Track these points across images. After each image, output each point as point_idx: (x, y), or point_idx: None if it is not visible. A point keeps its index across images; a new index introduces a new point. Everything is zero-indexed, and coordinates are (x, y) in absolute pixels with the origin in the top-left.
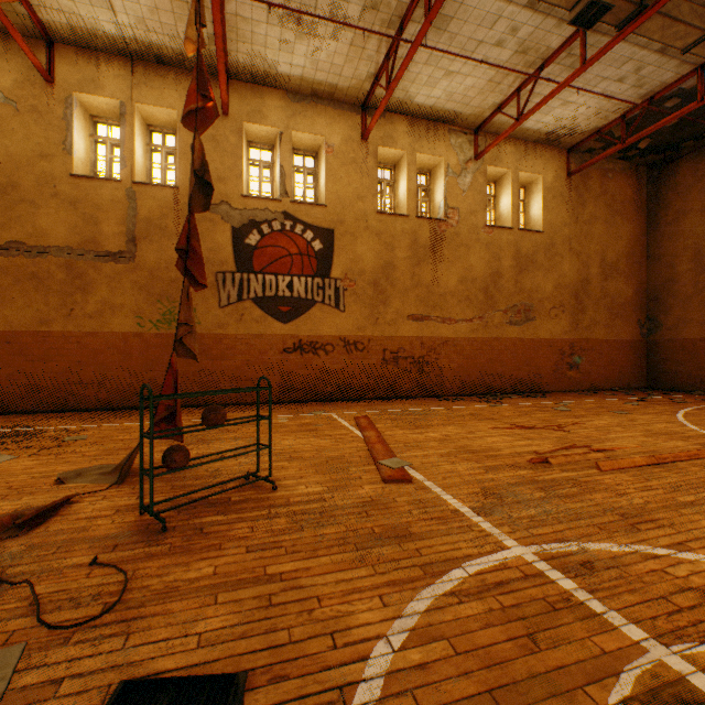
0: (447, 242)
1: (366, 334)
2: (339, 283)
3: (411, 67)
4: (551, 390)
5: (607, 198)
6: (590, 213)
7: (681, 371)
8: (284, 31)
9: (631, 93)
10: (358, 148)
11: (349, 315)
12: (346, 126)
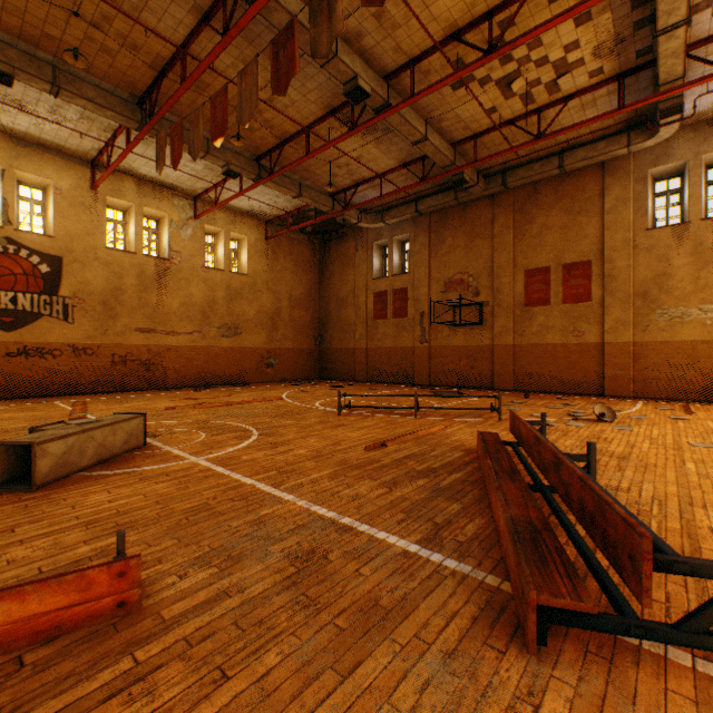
0: (172, 276)
1: (96, 342)
2: (69, 301)
3: (130, 154)
4: (255, 382)
5: (294, 257)
6: (283, 265)
7: (333, 368)
8: (7, 106)
9: (287, 204)
10: (88, 194)
11: (79, 327)
12: (76, 175)
